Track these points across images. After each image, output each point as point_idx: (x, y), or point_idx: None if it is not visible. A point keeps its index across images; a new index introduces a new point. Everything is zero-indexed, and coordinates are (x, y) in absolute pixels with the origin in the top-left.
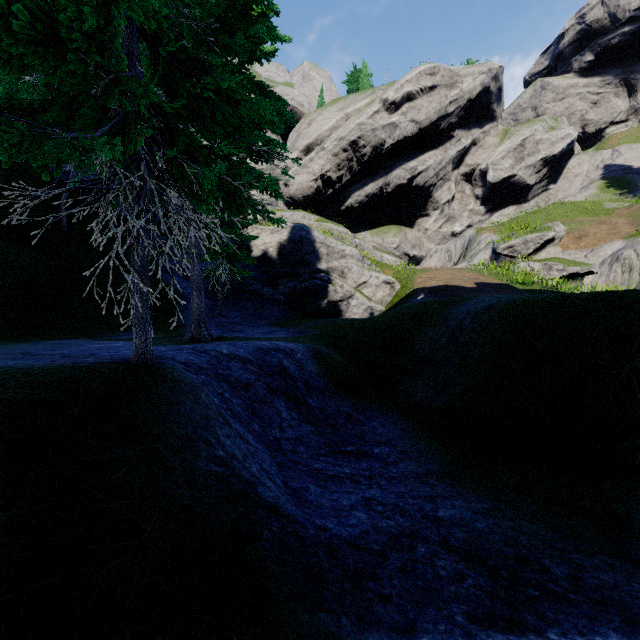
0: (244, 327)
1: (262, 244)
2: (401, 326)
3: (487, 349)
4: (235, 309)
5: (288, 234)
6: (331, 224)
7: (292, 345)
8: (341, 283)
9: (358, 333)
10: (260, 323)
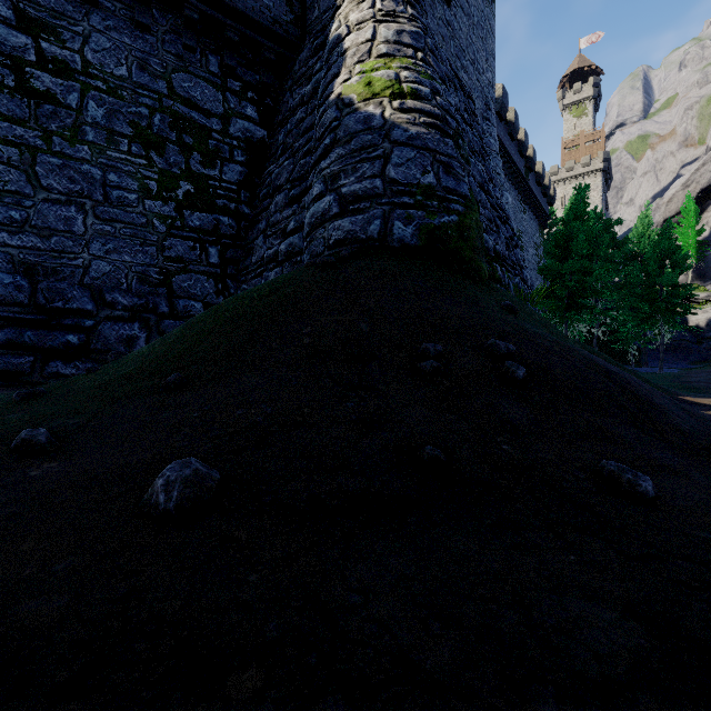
0: (671, 365)
1: (695, 320)
2: None
3: None
4: (671, 356)
5: None
6: None
7: (675, 369)
8: None
9: None
10: (682, 363)
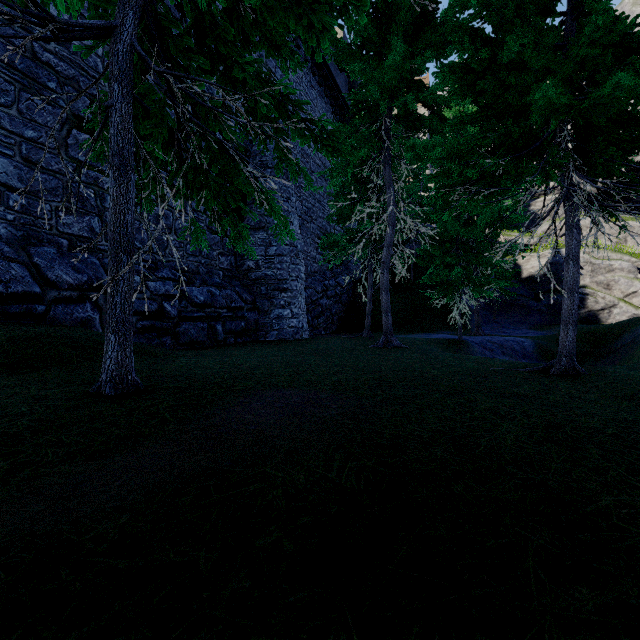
0: (508, 330)
1: (530, 268)
2: (612, 331)
3: (639, 345)
4: (505, 318)
5: (553, 258)
6: (630, 222)
7: (523, 339)
8: (602, 295)
9: (579, 335)
10: (522, 327)
